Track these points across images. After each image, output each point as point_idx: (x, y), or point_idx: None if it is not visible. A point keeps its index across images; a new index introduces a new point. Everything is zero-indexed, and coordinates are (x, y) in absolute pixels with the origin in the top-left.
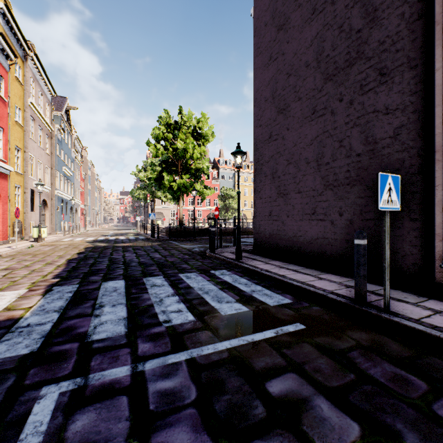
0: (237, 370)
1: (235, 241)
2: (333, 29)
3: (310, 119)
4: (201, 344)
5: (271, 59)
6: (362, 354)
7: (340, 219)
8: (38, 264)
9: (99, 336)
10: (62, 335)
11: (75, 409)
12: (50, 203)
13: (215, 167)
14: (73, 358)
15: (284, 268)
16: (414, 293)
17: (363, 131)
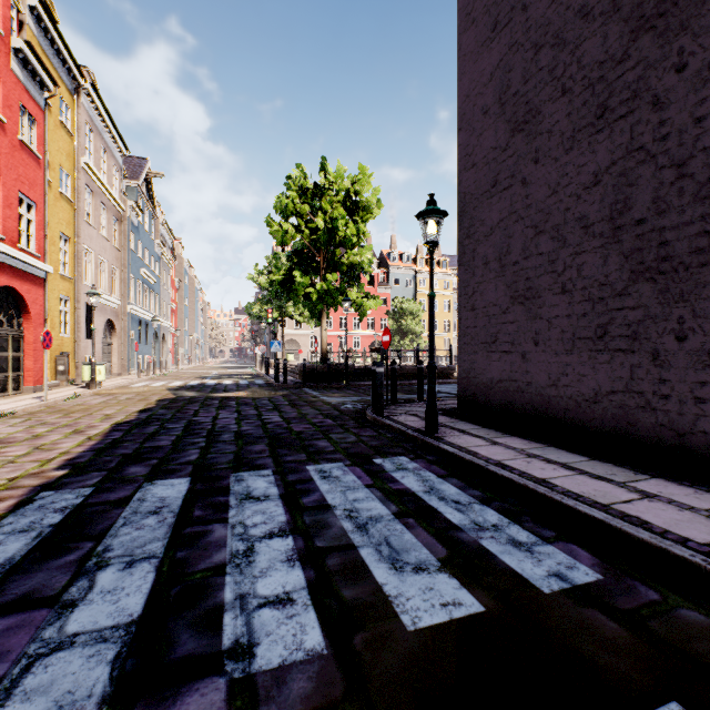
0: None
1: (421, 392)
2: None
3: (592, 129)
4: None
5: (497, 26)
6: None
7: (680, 349)
8: (58, 432)
9: None
10: None
11: None
12: (119, 326)
13: (383, 266)
14: None
15: (538, 459)
16: None
17: None
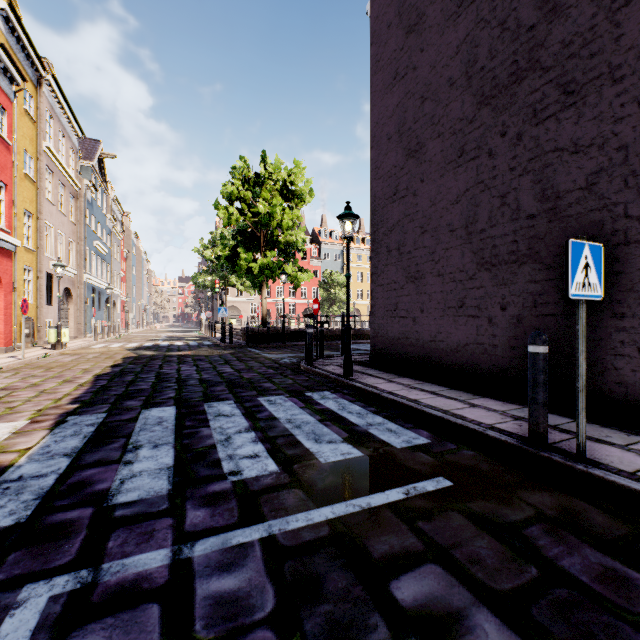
0: (344, 559)
1: (343, 349)
2: (492, 27)
3: (456, 164)
4: (287, 511)
5: (397, 76)
6: (547, 532)
7: (503, 315)
8: (51, 381)
9: (126, 497)
10: (70, 495)
11: (70, 628)
12: (75, 294)
13: (315, 242)
14: (80, 534)
15: (416, 390)
16: (620, 430)
17: (538, 180)
